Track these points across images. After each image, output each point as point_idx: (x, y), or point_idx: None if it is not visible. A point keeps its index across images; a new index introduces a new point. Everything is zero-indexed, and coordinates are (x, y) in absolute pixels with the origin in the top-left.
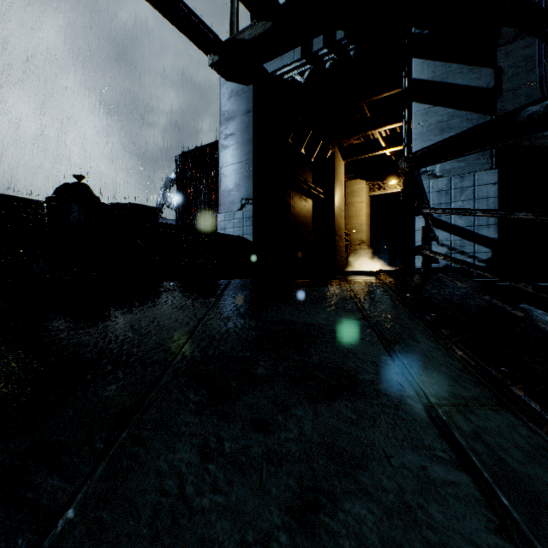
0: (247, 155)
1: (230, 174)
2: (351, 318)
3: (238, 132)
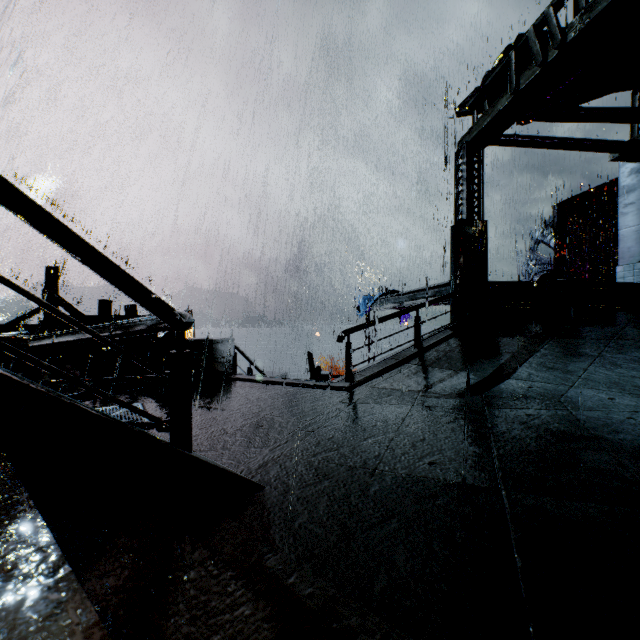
0: None
1: (629, 234)
2: None
3: (638, 201)
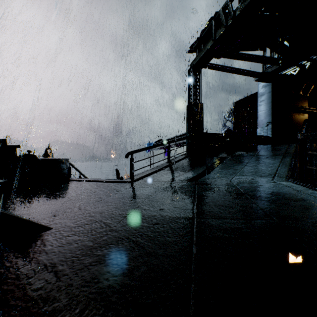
0: (269, 107)
1: (262, 114)
2: (285, 147)
3: (265, 99)
